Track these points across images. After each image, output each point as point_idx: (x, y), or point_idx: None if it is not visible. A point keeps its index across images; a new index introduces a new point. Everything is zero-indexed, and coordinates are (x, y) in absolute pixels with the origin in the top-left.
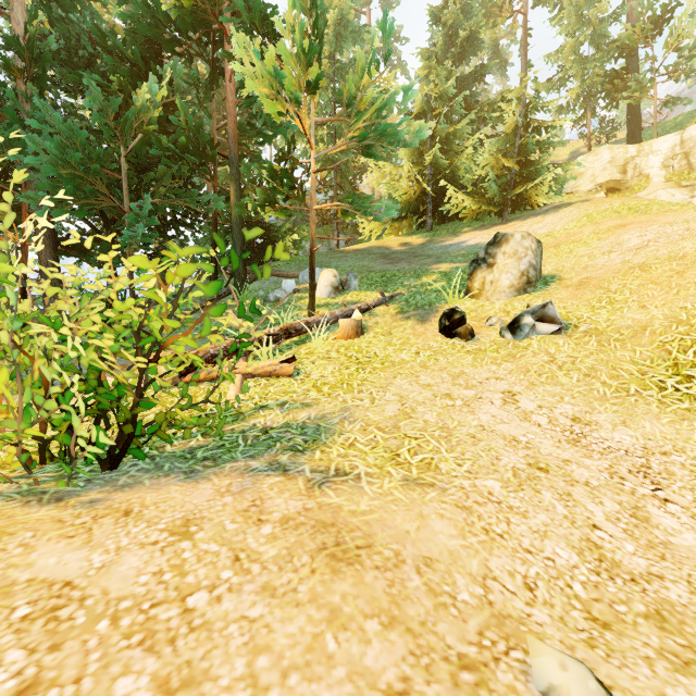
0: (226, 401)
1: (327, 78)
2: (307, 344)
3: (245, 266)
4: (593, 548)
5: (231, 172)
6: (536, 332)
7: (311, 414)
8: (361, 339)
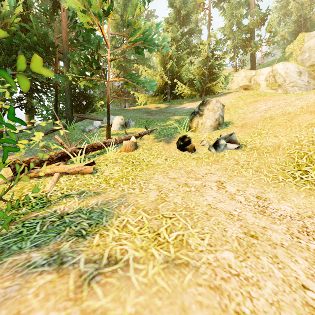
0: (17, 199)
1: (120, 25)
2: (104, 154)
3: (72, 113)
4: (314, 314)
5: (64, 60)
6: (227, 148)
7: (99, 201)
8: (135, 152)
